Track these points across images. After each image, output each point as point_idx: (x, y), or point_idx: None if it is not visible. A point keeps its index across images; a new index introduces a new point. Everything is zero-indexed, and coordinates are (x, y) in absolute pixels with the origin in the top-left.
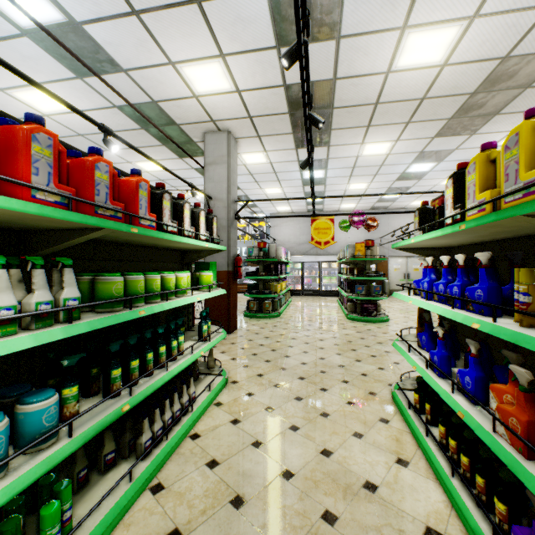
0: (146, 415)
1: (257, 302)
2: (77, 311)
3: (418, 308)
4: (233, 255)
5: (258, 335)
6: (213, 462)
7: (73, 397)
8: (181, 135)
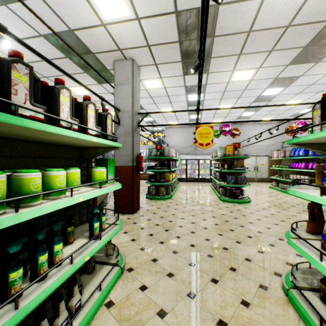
0: None
1: (155, 187)
2: None
3: (309, 204)
4: (136, 154)
5: (155, 215)
6: None
7: None
8: (97, 64)
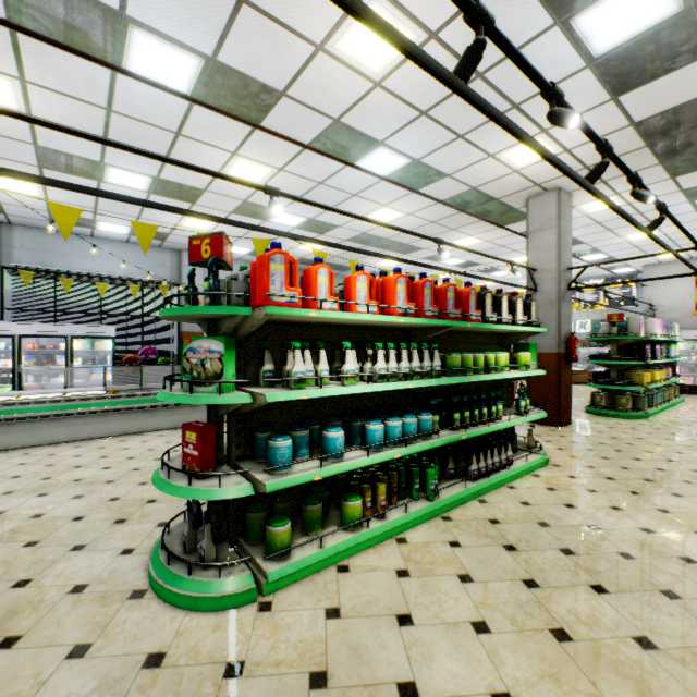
0: (474, 452)
1: (607, 395)
2: (439, 373)
3: None
4: (565, 334)
5: (600, 434)
6: (525, 503)
7: (436, 421)
8: (500, 207)
